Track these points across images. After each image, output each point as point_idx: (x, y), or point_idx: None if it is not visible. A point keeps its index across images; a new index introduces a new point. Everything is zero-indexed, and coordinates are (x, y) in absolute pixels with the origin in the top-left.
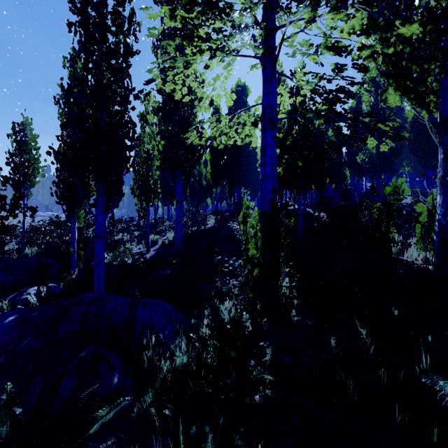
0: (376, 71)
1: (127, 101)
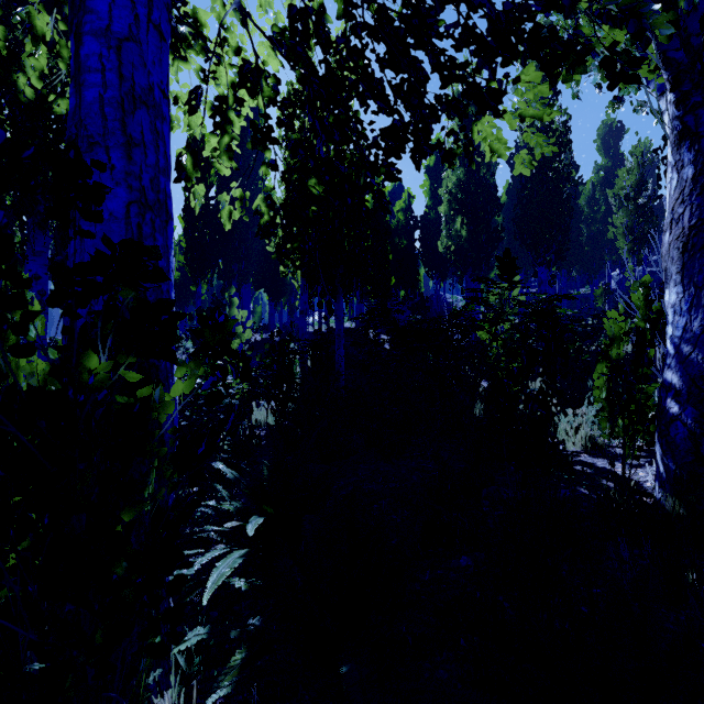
0: None
1: None
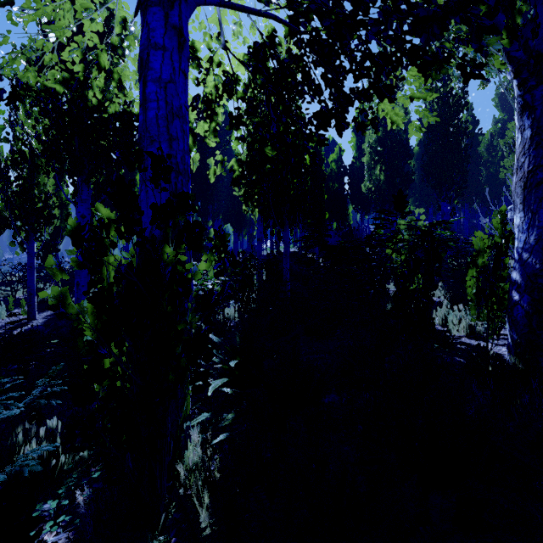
0: None
1: None
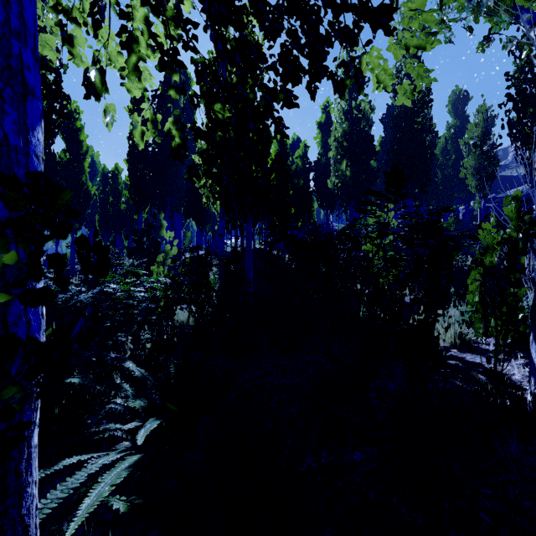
0: None
1: None
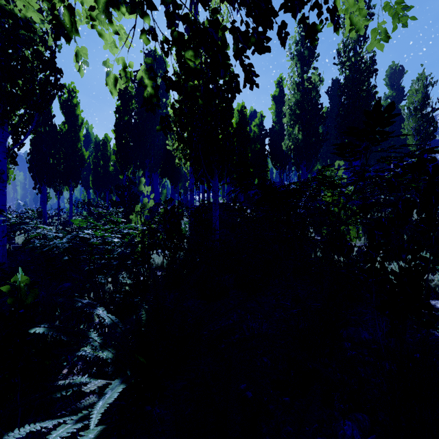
0: None
1: None
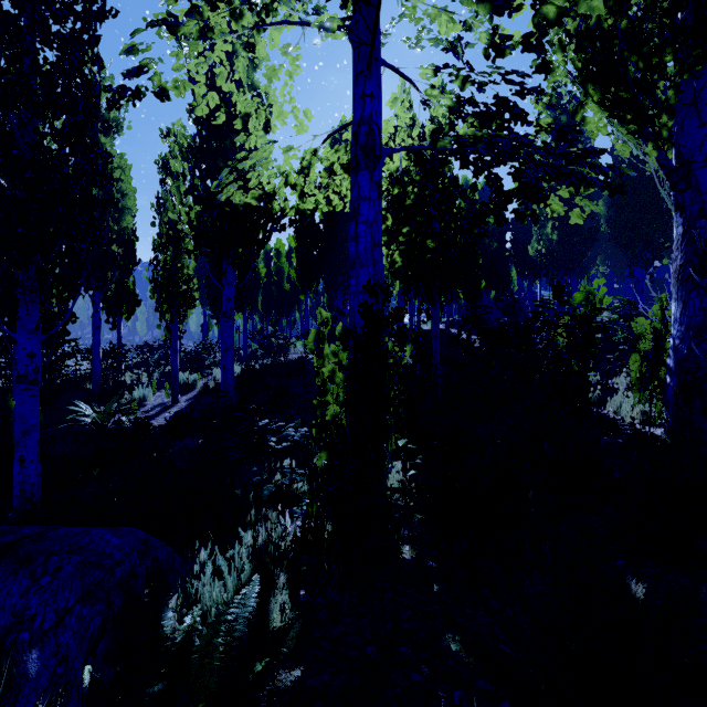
0: (565, 71)
1: (92, 111)
